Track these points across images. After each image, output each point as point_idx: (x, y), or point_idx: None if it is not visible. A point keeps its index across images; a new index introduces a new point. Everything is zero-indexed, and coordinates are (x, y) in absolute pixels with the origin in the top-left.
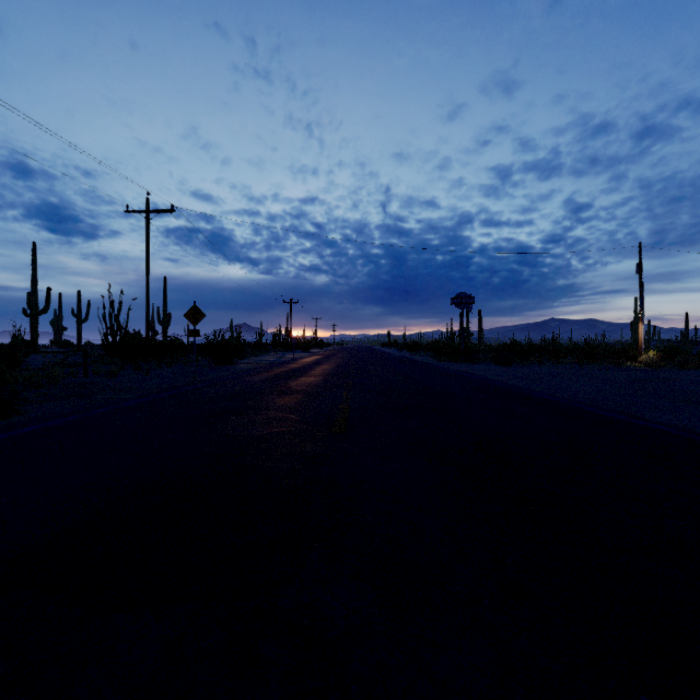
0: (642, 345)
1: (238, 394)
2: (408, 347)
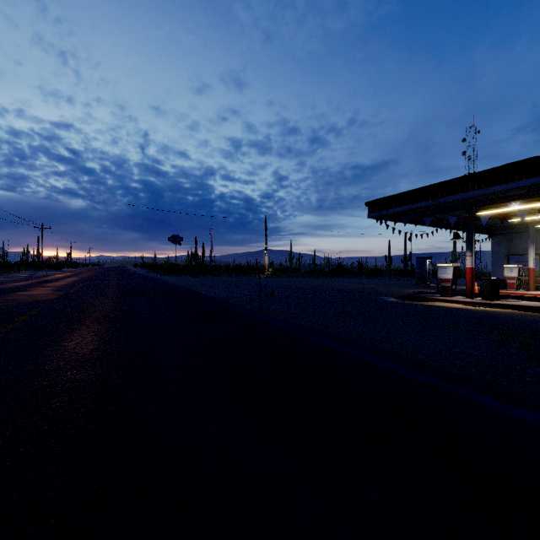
0: (267, 266)
1: (16, 288)
2: (149, 267)
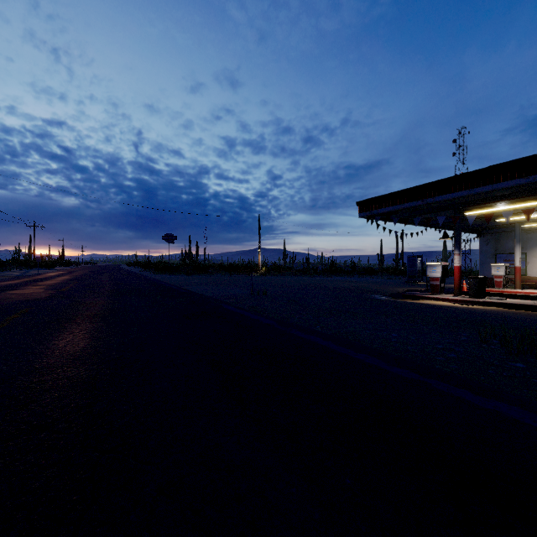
0: (260, 265)
1: (7, 286)
2: (142, 265)
